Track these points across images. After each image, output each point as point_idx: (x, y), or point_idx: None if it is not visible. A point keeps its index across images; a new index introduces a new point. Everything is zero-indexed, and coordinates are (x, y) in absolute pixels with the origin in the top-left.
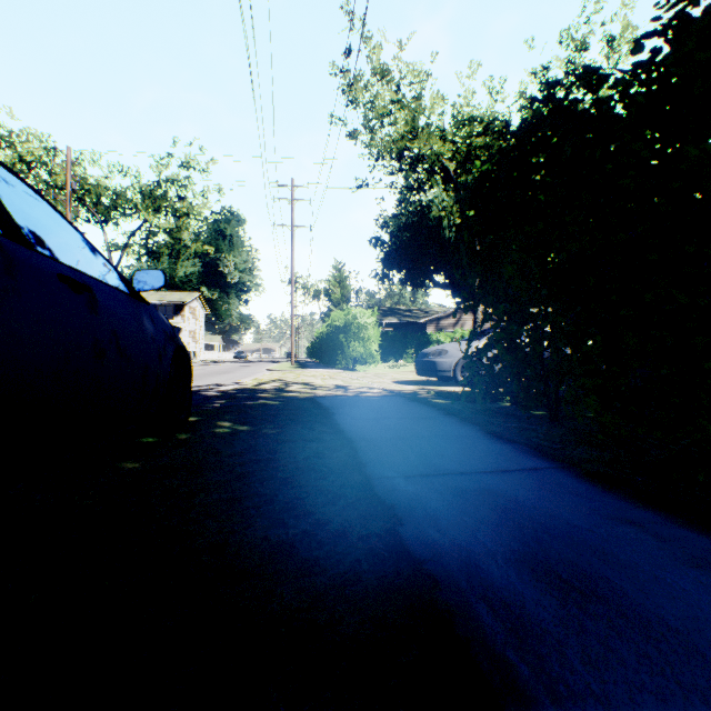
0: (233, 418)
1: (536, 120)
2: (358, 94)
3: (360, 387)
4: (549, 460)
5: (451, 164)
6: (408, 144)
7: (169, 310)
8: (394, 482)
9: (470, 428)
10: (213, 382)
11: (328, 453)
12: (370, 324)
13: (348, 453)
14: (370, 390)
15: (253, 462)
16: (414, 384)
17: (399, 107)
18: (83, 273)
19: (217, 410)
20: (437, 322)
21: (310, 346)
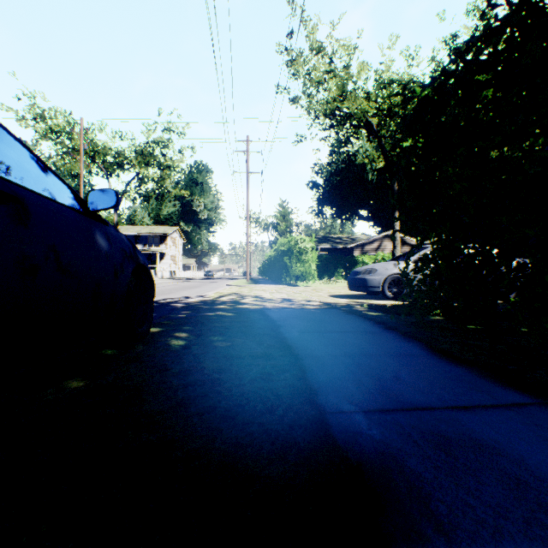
0: (190, 329)
1: (496, 22)
2: (298, 68)
3: (302, 300)
4: (526, 391)
5: (374, 119)
6: (339, 105)
7: (156, 240)
8: (353, 421)
9: (415, 344)
10: (184, 295)
11: (275, 374)
12: (309, 249)
13: (296, 375)
14: (310, 303)
15: (197, 384)
16: (347, 298)
17: (331, 75)
18: (19, 185)
19: (178, 321)
20: (362, 247)
21: (261, 266)
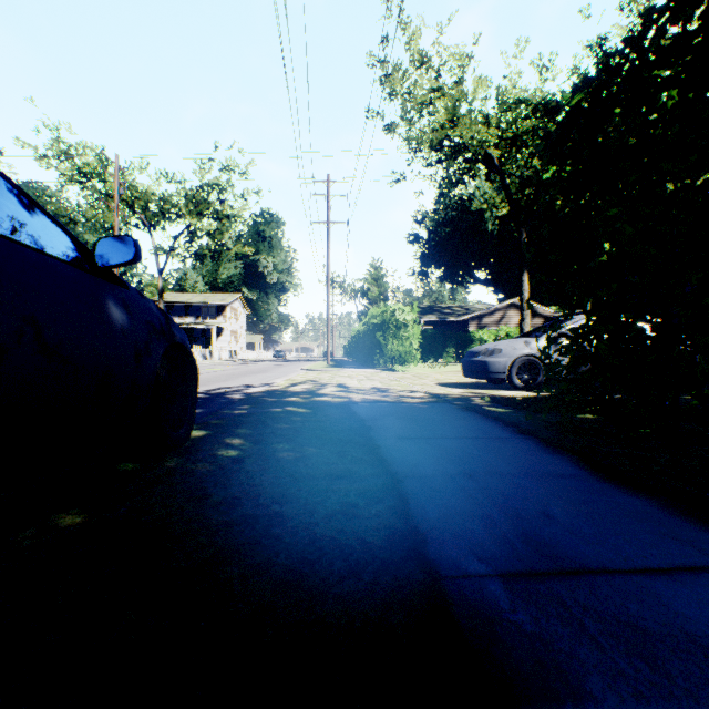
0: (247, 432)
1: None
2: (395, 86)
3: (400, 390)
4: None
5: (495, 151)
6: (448, 132)
7: (212, 311)
8: (486, 594)
9: (565, 458)
10: (245, 383)
11: (363, 506)
12: (409, 322)
13: (394, 507)
14: (412, 394)
15: (247, 522)
16: (462, 387)
17: (439, 94)
18: None
19: (232, 420)
20: (479, 320)
21: (347, 345)
